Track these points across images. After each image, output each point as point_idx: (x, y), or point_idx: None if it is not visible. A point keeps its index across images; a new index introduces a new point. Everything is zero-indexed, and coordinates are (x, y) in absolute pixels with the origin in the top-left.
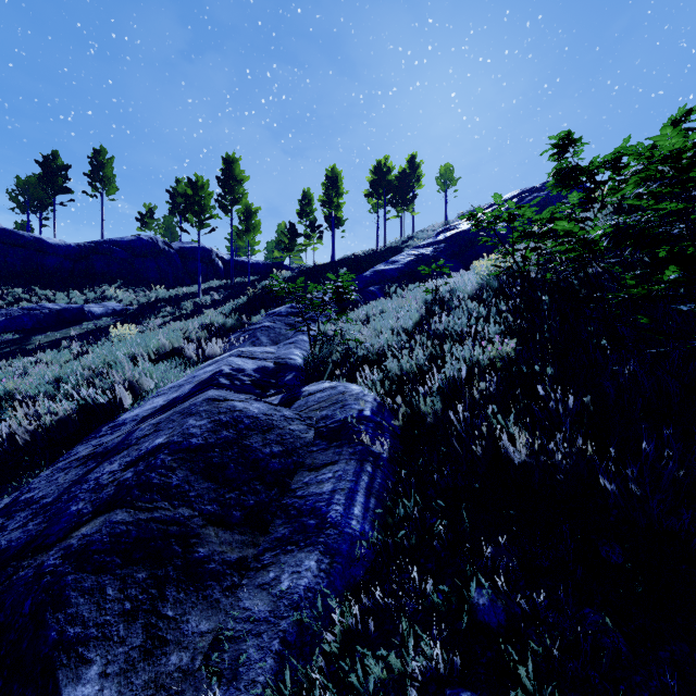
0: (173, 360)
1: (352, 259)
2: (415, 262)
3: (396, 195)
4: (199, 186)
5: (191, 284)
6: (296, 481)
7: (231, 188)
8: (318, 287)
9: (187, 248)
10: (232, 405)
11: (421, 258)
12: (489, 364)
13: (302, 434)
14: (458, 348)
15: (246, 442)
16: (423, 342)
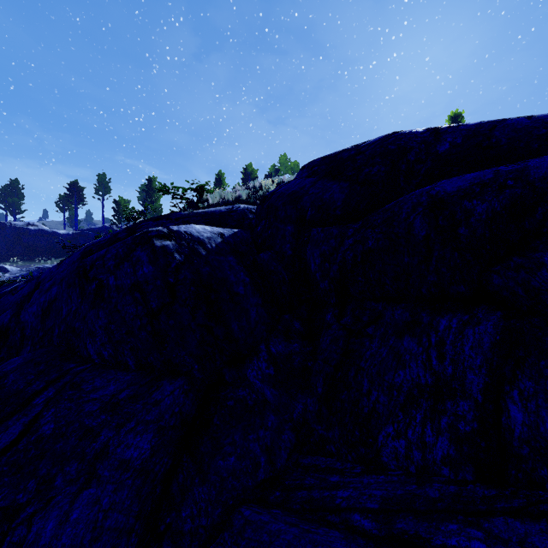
0: None
1: None
2: None
3: None
4: (119, 203)
5: None
6: None
7: (150, 195)
8: None
9: None
10: None
11: None
12: None
13: None
14: None
15: None
16: None
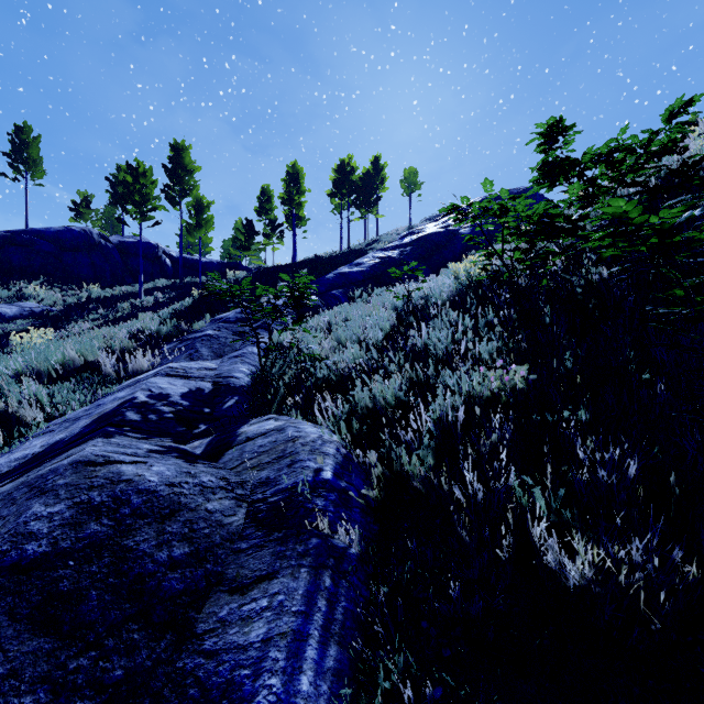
0: (84, 378)
1: (314, 260)
2: (381, 265)
3: (360, 196)
4: (140, 173)
5: (133, 283)
6: (206, 614)
7: (179, 178)
8: (269, 290)
9: (128, 243)
10: (116, 471)
11: (387, 261)
12: (491, 398)
13: (226, 518)
14: (446, 373)
15: (128, 541)
16: (398, 360)
